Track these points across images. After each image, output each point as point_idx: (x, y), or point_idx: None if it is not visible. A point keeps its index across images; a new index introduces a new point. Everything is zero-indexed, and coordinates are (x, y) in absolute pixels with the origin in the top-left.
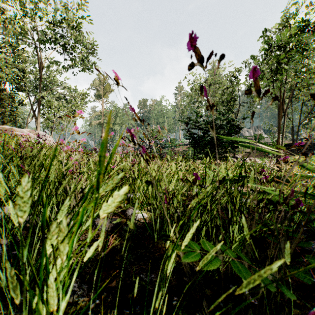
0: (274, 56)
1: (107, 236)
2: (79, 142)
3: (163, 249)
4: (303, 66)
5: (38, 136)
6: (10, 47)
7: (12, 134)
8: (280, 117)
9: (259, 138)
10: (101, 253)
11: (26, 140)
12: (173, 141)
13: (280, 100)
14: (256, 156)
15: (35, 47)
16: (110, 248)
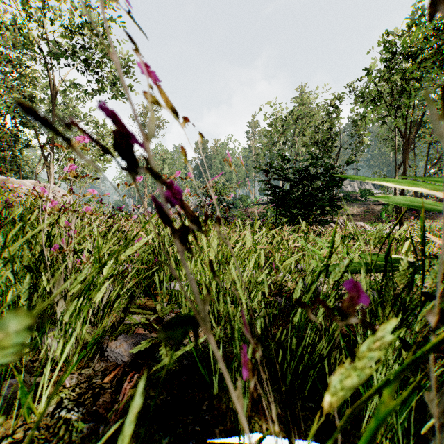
0: (396, 70)
1: (121, 378)
2: (83, 196)
3: (230, 415)
4: (438, 87)
5: (34, 188)
6: (11, 65)
7: (3, 187)
8: (406, 162)
9: (367, 195)
10: (97, 427)
11: (17, 195)
12: (245, 199)
13: (406, 137)
14: (363, 220)
15: (47, 64)
16: (122, 410)
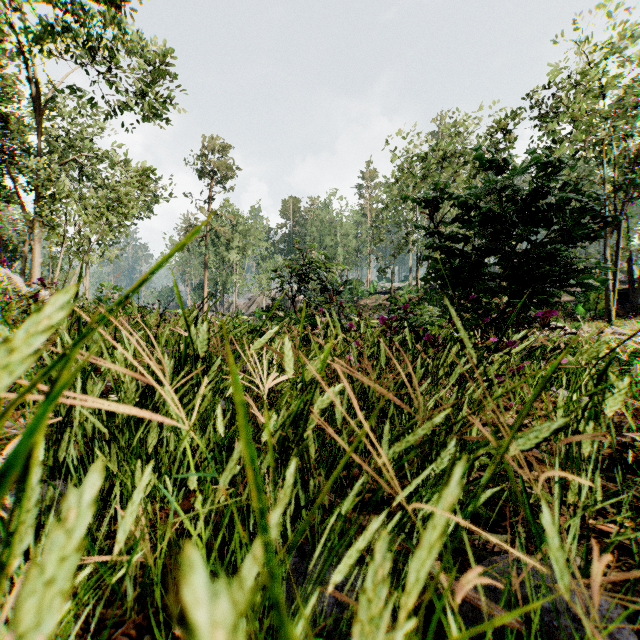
0: None
1: None
2: None
3: None
4: None
5: None
6: None
7: None
8: None
9: None
10: None
11: None
12: (357, 285)
13: None
14: None
15: (22, 51)
16: None
